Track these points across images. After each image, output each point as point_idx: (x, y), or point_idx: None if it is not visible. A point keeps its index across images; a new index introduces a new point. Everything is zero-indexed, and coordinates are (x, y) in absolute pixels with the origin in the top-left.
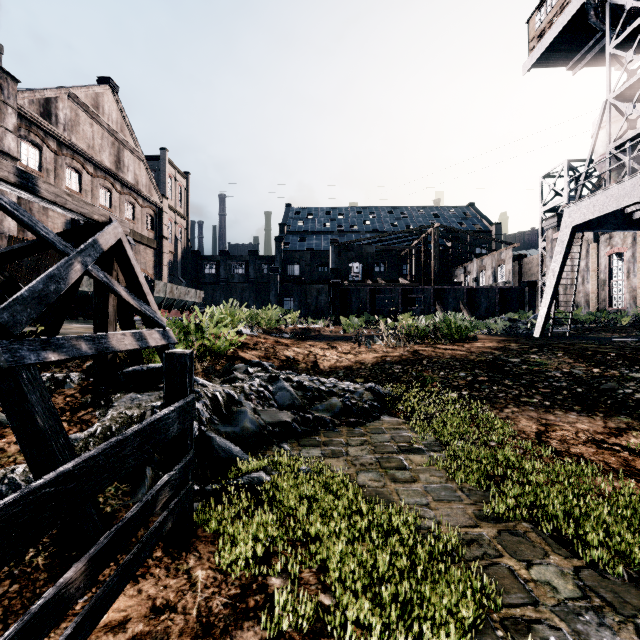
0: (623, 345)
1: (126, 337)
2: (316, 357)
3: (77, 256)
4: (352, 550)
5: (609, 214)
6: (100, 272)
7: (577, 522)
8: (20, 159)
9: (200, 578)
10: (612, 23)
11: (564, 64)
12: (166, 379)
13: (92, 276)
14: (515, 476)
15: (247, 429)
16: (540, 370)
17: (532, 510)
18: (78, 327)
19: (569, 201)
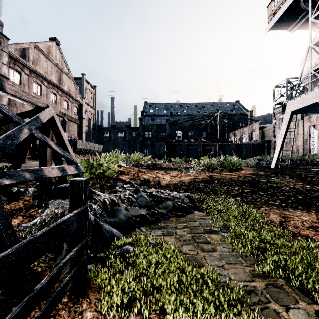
0: (318, 172)
1: (54, 170)
2: (159, 179)
3: (26, 125)
4: (180, 298)
5: (310, 105)
6: (40, 134)
7: (313, 280)
8: (10, 78)
9: (88, 318)
10: (312, 6)
11: (286, 28)
12: (70, 196)
13: (35, 136)
14: (271, 248)
15: (121, 219)
16: (277, 186)
17: (283, 270)
18: (37, 163)
19: (289, 98)
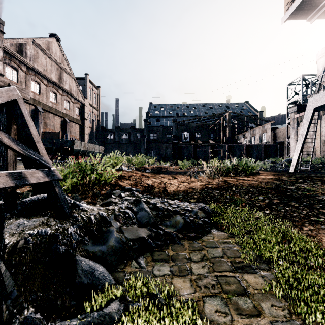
0: None
1: None
2: (165, 184)
3: None
4: None
5: None
6: None
7: None
8: (5, 75)
9: None
10: None
11: (305, 17)
12: None
13: None
14: None
15: (112, 247)
16: (311, 195)
17: None
18: None
19: (311, 93)
